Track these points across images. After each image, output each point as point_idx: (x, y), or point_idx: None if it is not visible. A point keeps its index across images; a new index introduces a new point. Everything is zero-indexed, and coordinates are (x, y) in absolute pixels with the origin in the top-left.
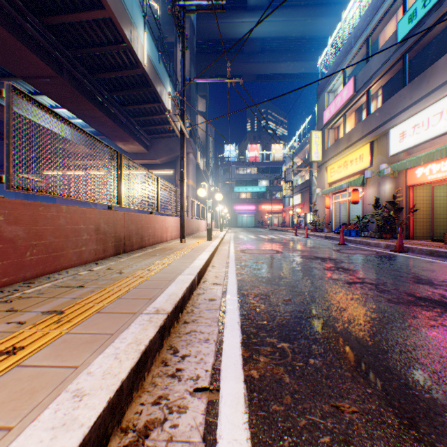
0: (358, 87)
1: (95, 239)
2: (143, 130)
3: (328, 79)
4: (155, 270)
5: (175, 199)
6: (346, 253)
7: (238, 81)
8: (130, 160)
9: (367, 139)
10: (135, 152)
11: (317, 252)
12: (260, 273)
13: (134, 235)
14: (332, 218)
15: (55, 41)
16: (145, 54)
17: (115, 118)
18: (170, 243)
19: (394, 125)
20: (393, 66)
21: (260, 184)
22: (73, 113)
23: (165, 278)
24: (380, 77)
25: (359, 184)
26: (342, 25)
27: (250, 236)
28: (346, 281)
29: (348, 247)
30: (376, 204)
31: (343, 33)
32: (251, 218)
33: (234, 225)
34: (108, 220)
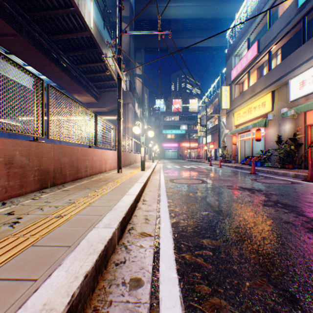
0: (261, 49)
1: (4, 174)
2: (94, 85)
3: (235, 46)
4: (65, 217)
5: (114, 136)
6: (265, 183)
7: (167, 33)
8: (61, 92)
9: (269, 89)
10: (87, 102)
11: (238, 182)
12: (195, 211)
13: (67, 168)
14: (238, 152)
15: (13, 3)
16: (91, 19)
17: (70, 74)
18: (108, 173)
19: (294, 76)
20: (293, 27)
21: (181, 128)
22: (35, 69)
23: (67, 238)
24: (281, 38)
25: (262, 125)
26: (247, 2)
27: (175, 166)
28: (306, 228)
29: (261, 176)
30: (279, 141)
31: (247, 8)
32: (174, 152)
33: (162, 158)
34: (28, 152)
